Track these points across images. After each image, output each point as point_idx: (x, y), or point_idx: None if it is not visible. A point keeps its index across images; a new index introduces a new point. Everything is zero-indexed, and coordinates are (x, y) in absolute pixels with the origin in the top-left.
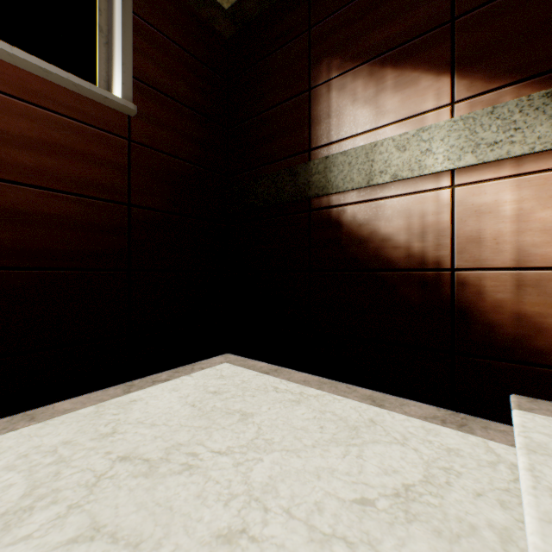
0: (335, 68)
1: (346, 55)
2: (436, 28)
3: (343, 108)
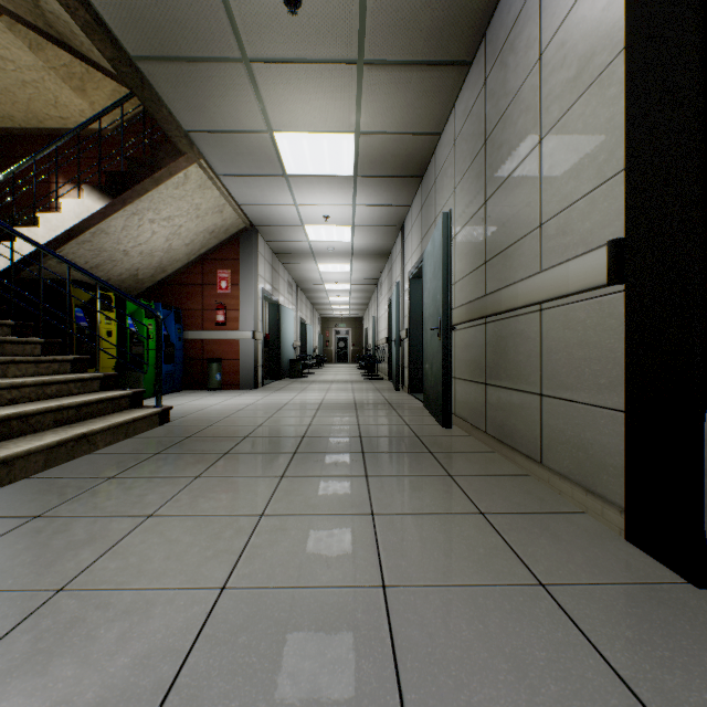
0: (63, 180)
1: (67, 177)
2: (97, 184)
3: (66, 197)
